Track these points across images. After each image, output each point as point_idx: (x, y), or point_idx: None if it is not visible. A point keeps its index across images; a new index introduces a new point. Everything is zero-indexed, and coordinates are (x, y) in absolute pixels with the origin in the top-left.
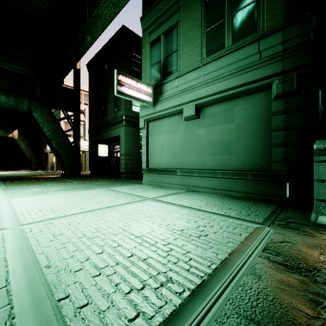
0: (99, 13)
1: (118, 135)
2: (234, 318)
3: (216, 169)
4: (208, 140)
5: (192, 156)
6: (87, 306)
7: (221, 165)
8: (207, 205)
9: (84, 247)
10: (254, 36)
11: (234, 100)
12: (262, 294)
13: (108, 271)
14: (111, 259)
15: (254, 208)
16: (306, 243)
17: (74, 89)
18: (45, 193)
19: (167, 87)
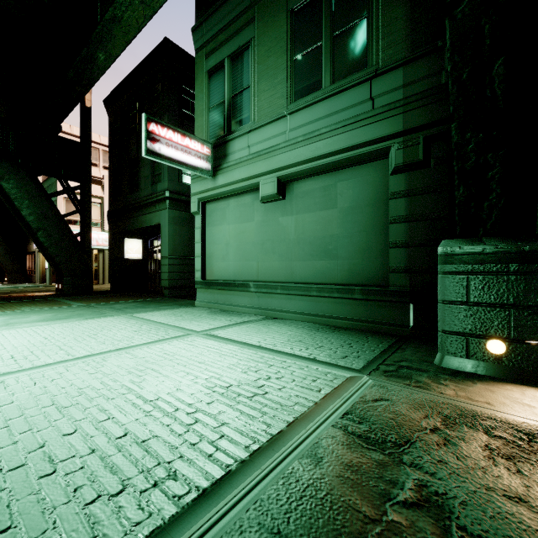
0: (117, 15)
1: (158, 224)
2: (251, 532)
3: (310, 282)
4: (297, 235)
5: (274, 260)
6: (6, 533)
7: (318, 276)
8: (287, 342)
9: (45, 424)
10: (364, 73)
11: (336, 172)
12: (311, 488)
13: (71, 466)
14: (86, 444)
15: (359, 345)
16: (412, 401)
17: (80, 142)
18: (11, 327)
19: (235, 147)
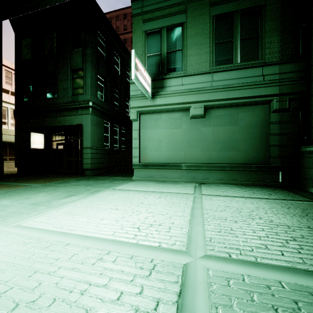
0: None
1: (78, 124)
2: None
3: (222, 163)
4: (214, 138)
5: (197, 151)
6: None
7: (227, 160)
8: (251, 194)
9: None
10: (257, 62)
11: (238, 107)
12: None
13: None
14: None
15: (279, 192)
16: None
17: None
18: (48, 206)
19: (171, 83)
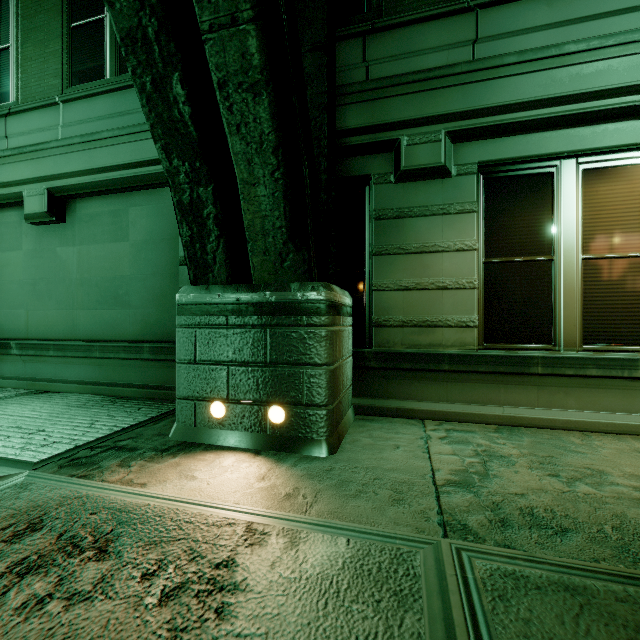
0: None
1: None
2: None
3: (97, 339)
4: (81, 274)
5: (51, 308)
6: None
7: (107, 331)
8: None
9: None
10: None
11: (128, 194)
12: None
13: None
14: None
15: (106, 422)
16: (33, 502)
17: None
18: None
19: None
